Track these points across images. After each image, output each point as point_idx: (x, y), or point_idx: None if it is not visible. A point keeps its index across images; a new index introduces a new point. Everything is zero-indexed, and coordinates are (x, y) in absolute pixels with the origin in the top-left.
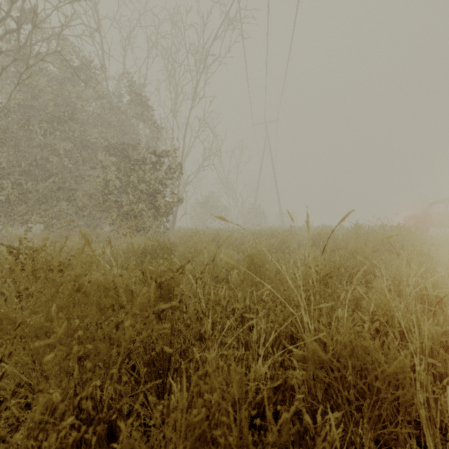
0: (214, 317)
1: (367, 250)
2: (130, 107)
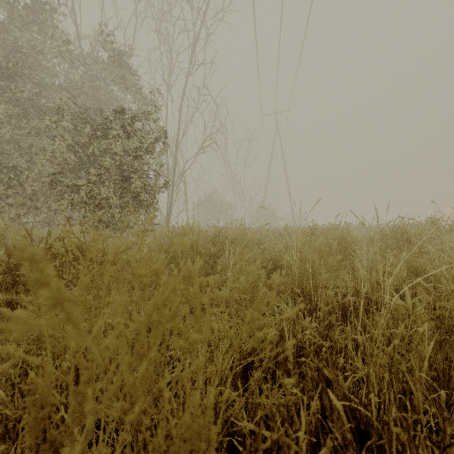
0: None
1: None
2: (107, 67)
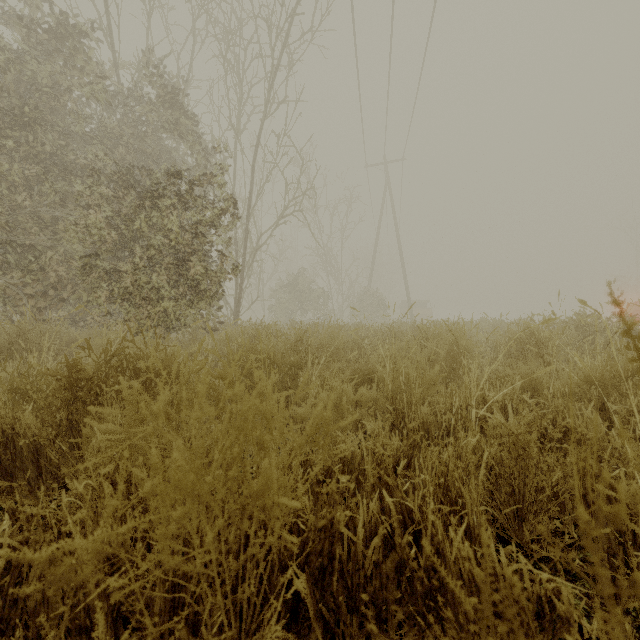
0: None
1: None
2: (155, 109)
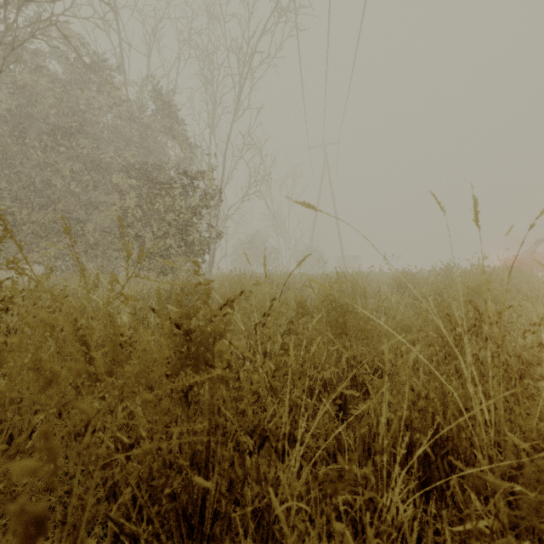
0: (292, 398)
1: (494, 290)
2: (156, 119)
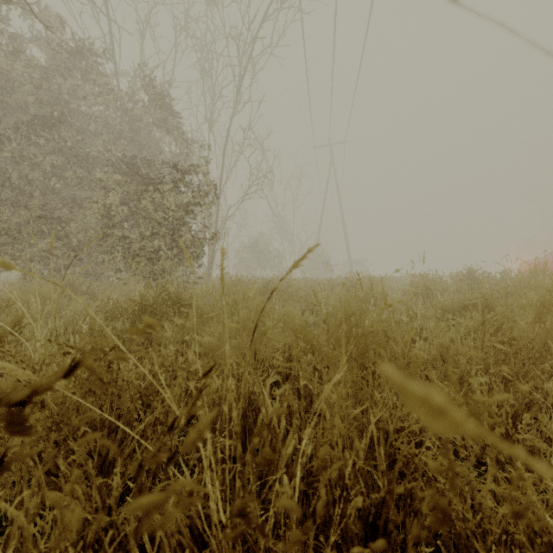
0: None
1: None
2: (148, 110)
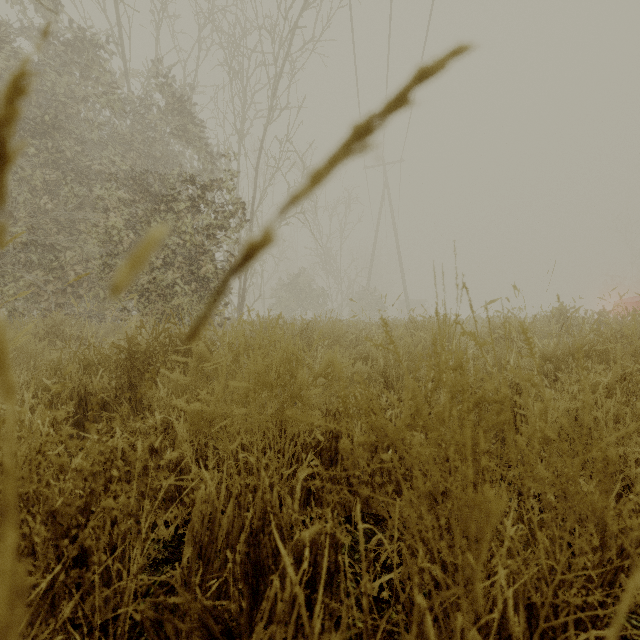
0: None
1: None
2: (164, 116)
